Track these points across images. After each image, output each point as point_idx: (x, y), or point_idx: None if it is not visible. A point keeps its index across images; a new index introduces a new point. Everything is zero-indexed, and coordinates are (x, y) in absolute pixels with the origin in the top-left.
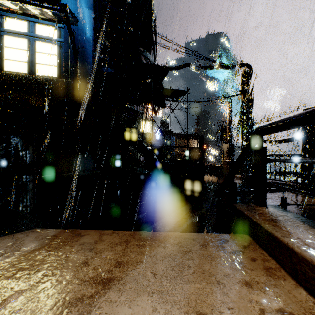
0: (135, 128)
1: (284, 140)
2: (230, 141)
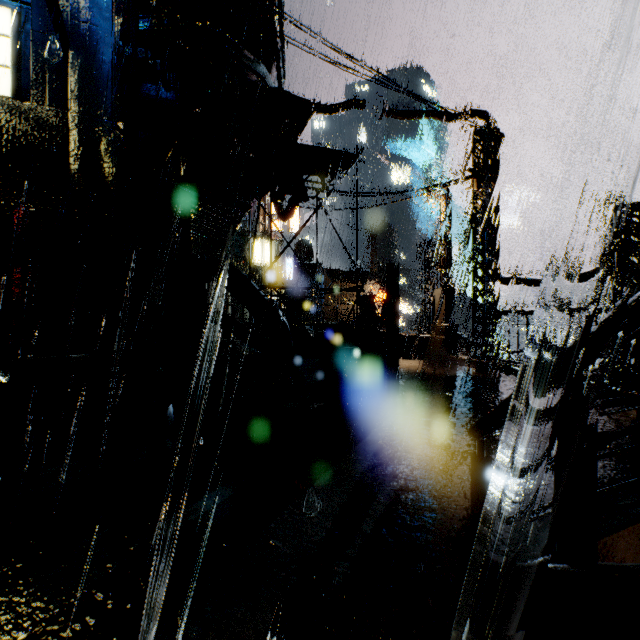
0: (239, 254)
1: (567, 278)
2: (446, 282)
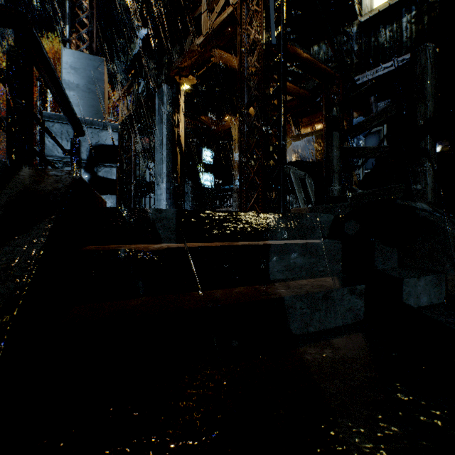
0: None
1: None
2: None
